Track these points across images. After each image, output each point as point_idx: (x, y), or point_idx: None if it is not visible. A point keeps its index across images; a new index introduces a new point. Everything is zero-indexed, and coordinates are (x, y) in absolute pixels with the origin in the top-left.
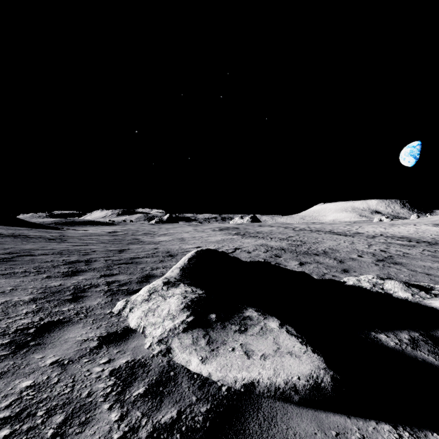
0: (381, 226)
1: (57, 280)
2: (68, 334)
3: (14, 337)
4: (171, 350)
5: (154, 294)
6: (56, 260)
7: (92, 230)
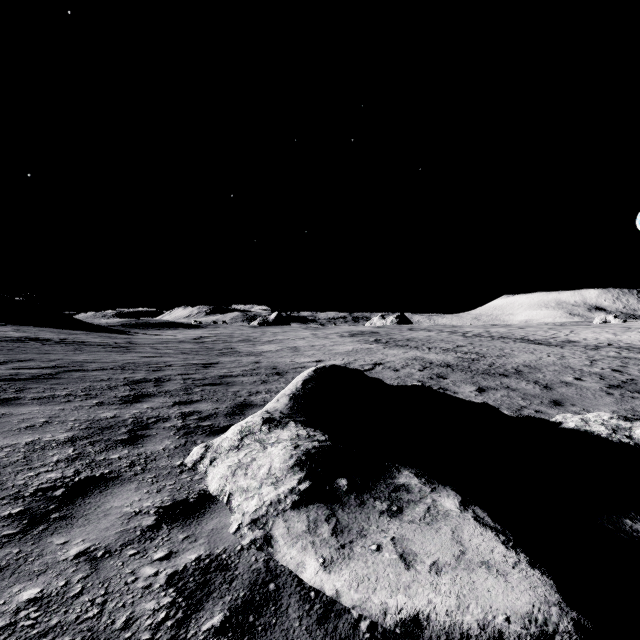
0: (608, 330)
1: (111, 408)
2: (111, 501)
3: (30, 502)
4: (272, 541)
5: (248, 438)
6: (115, 378)
7: (170, 335)
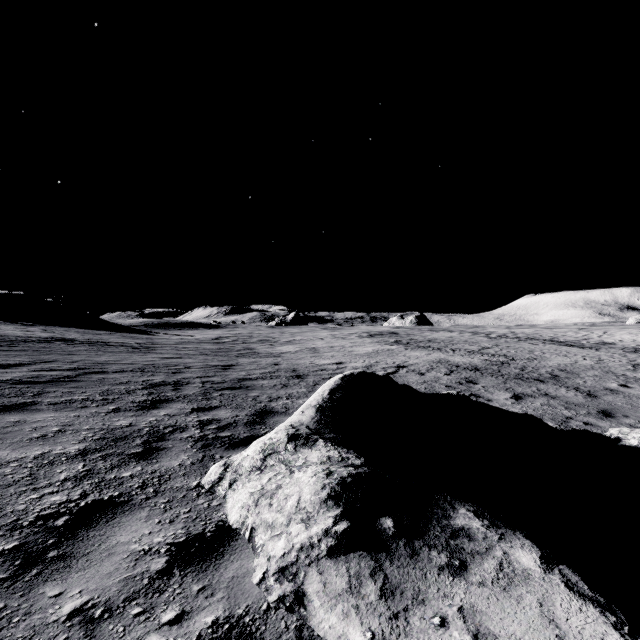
0: None
1: (127, 415)
2: (118, 534)
3: (27, 535)
4: (305, 599)
5: (272, 458)
6: (134, 381)
7: (190, 335)
